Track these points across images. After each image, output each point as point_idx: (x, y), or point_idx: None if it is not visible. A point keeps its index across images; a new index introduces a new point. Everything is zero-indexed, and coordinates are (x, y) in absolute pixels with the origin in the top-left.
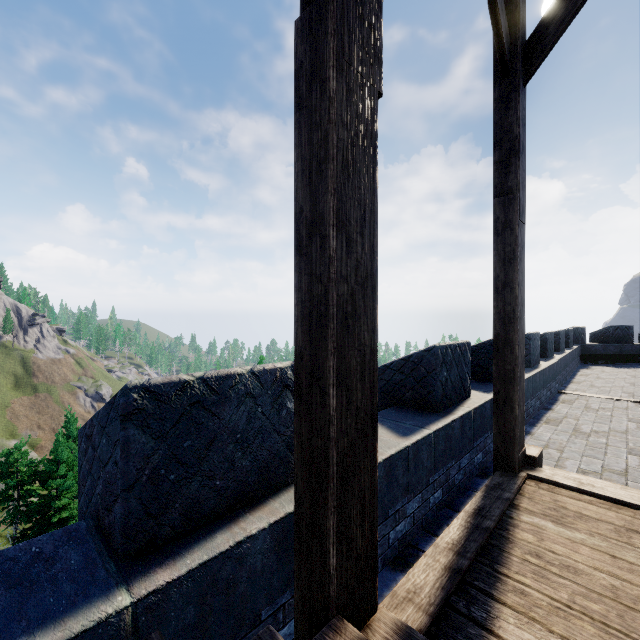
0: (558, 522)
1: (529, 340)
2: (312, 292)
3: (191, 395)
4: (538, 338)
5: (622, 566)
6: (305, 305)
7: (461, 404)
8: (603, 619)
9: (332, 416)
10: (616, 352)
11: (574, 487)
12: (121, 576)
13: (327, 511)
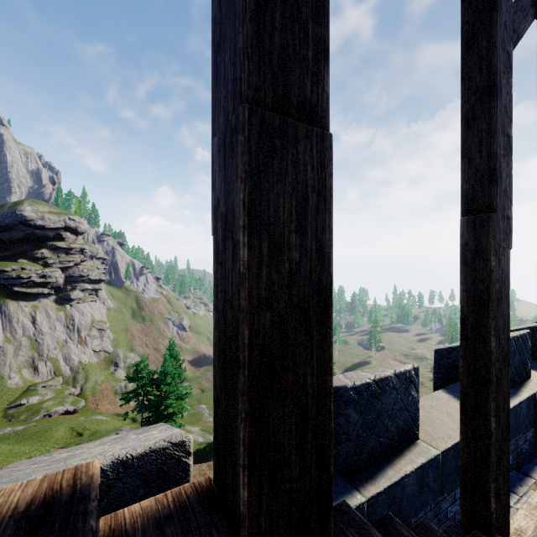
0: None
1: None
2: (476, 364)
3: (371, 390)
4: None
5: None
6: (470, 369)
7: (523, 385)
8: None
9: (492, 432)
10: None
11: None
12: (350, 484)
13: (488, 479)
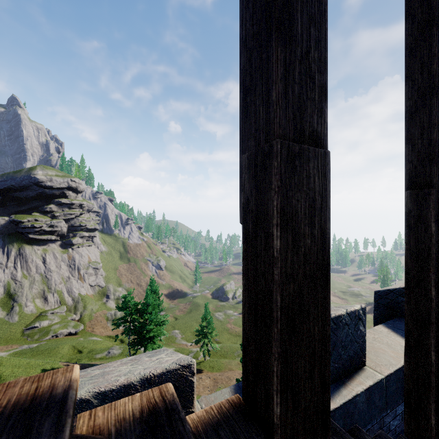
0: None
1: None
2: (418, 308)
3: None
4: None
5: None
6: (413, 312)
7: None
8: None
9: (432, 363)
10: None
11: None
12: None
13: (429, 400)
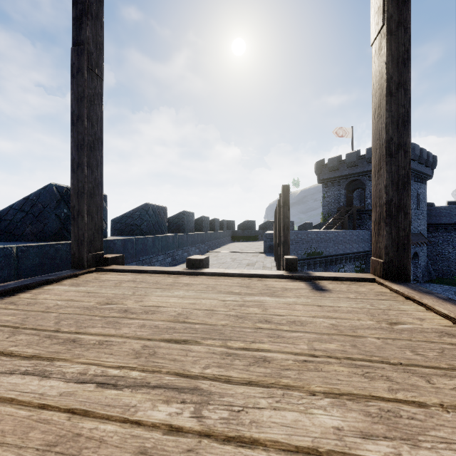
0: (76, 285)
1: (184, 215)
2: None
3: None
4: (193, 216)
5: (87, 295)
6: None
7: None
8: (3, 323)
9: None
10: (248, 234)
11: (122, 269)
12: None
13: None
